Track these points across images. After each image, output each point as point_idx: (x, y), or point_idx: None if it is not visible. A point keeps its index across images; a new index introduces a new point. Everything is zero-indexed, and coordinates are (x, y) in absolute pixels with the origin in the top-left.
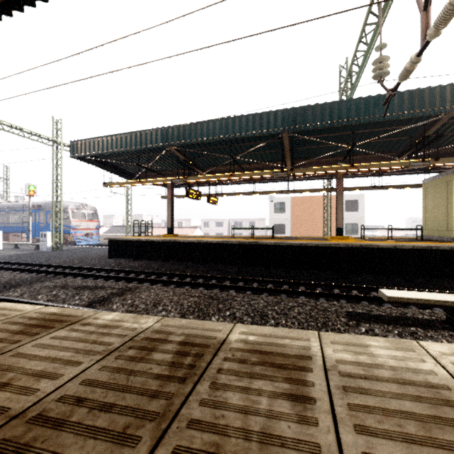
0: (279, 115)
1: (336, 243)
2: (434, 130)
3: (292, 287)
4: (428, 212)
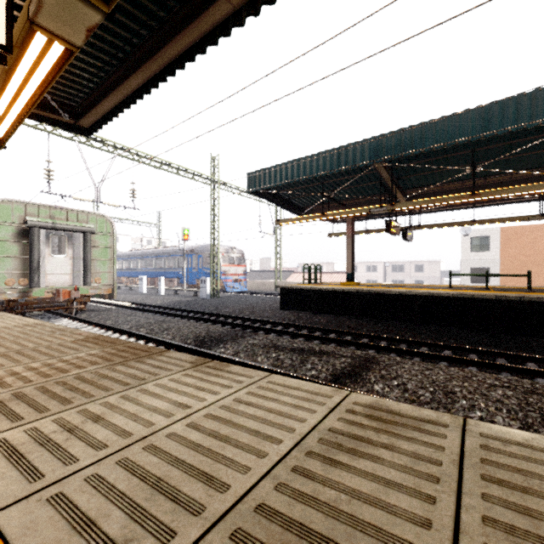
0: None
1: None
2: None
3: None
4: None
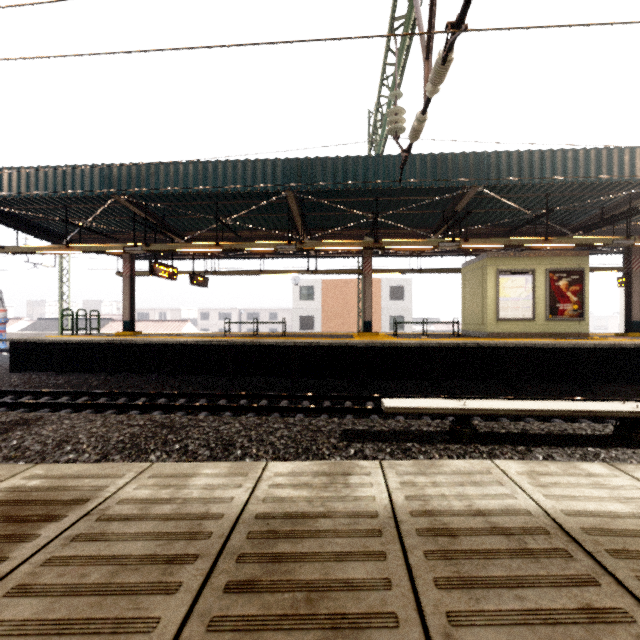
0: (279, 167)
1: (356, 342)
2: (463, 205)
3: (295, 402)
4: (466, 302)
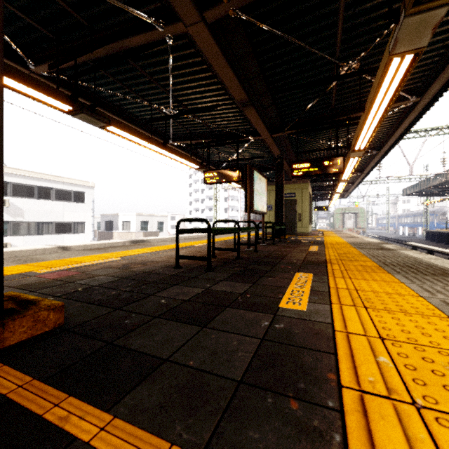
0: (444, 174)
1: None
2: None
3: None
4: None
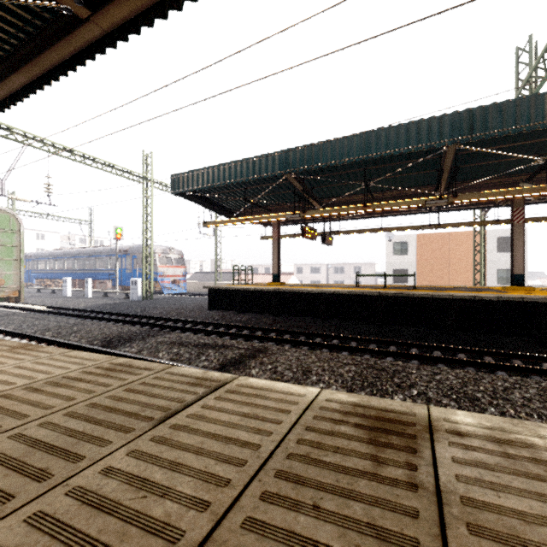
0: (447, 122)
1: (530, 297)
2: None
3: (469, 357)
4: None
